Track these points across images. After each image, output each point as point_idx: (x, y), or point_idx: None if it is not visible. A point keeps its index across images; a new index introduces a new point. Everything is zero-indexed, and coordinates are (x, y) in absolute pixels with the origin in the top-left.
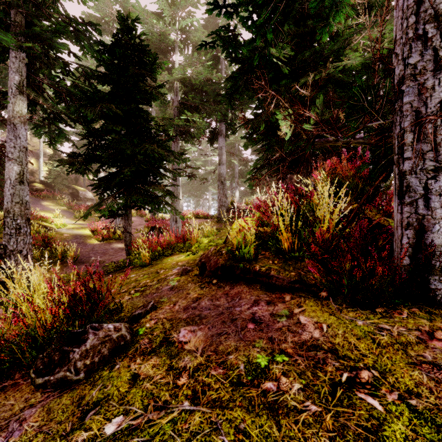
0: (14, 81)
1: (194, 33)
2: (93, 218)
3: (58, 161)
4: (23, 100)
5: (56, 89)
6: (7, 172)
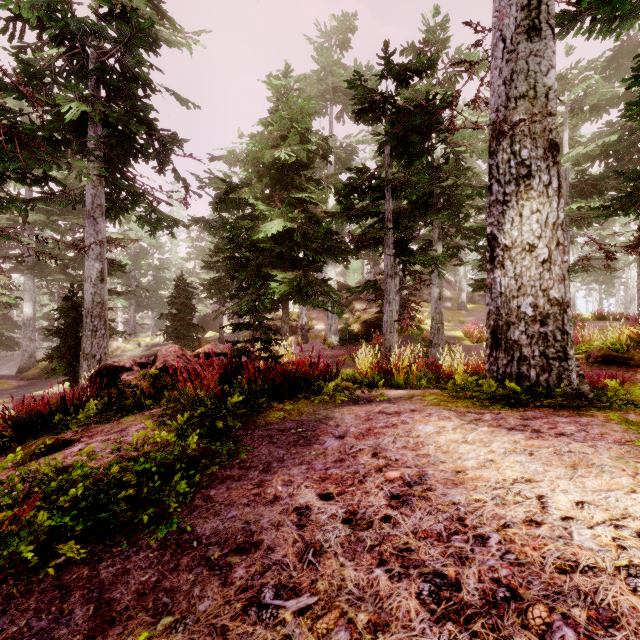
0: (436, 234)
1: (591, 97)
2: (456, 320)
3: (474, 288)
4: (440, 244)
5: (457, 228)
6: (432, 293)
